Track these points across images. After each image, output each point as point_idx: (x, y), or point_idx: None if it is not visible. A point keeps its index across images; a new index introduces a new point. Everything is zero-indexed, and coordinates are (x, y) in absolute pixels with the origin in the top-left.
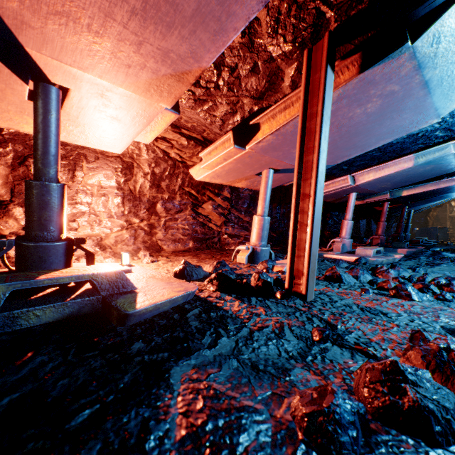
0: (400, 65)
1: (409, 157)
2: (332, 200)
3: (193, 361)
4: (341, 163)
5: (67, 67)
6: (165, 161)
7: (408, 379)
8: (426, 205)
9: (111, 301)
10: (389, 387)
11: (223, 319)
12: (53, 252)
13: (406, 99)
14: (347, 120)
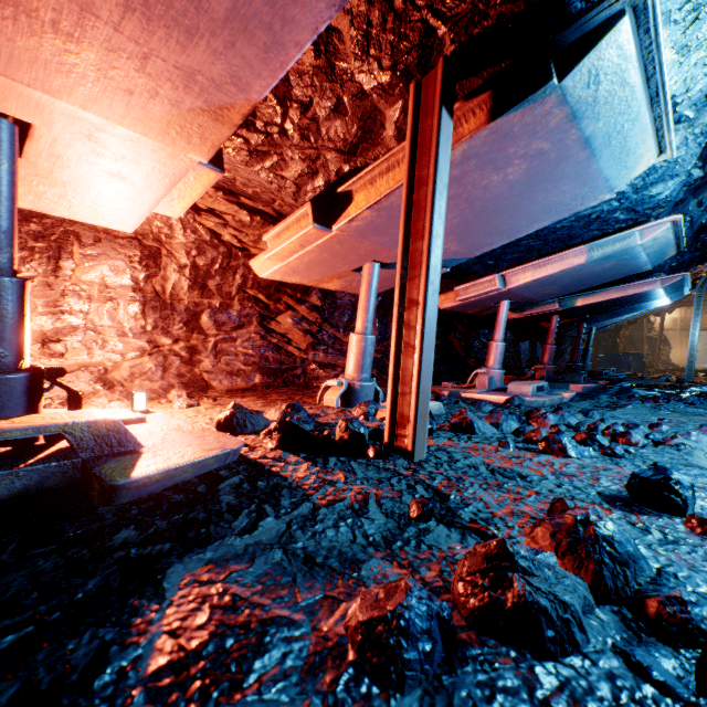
0: (547, 113)
1: (581, 249)
2: (475, 311)
3: (209, 554)
4: (484, 255)
5: (23, 89)
6: (214, 247)
7: (518, 566)
8: (613, 320)
9: (94, 466)
10: (492, 579)
11: (276, 490)
12: (5, 389)
13: (562, 164)
14: (480, 191)
